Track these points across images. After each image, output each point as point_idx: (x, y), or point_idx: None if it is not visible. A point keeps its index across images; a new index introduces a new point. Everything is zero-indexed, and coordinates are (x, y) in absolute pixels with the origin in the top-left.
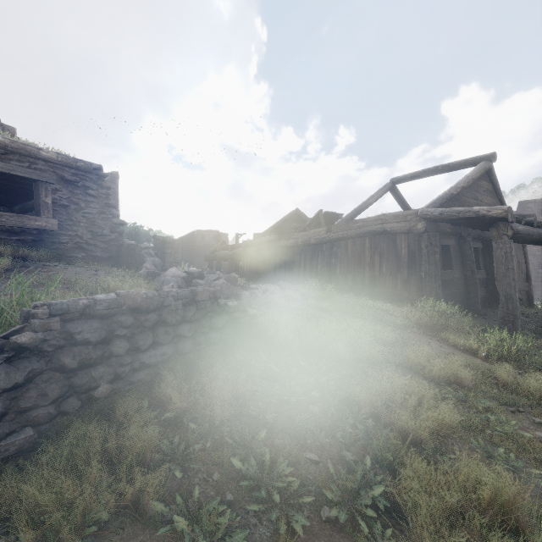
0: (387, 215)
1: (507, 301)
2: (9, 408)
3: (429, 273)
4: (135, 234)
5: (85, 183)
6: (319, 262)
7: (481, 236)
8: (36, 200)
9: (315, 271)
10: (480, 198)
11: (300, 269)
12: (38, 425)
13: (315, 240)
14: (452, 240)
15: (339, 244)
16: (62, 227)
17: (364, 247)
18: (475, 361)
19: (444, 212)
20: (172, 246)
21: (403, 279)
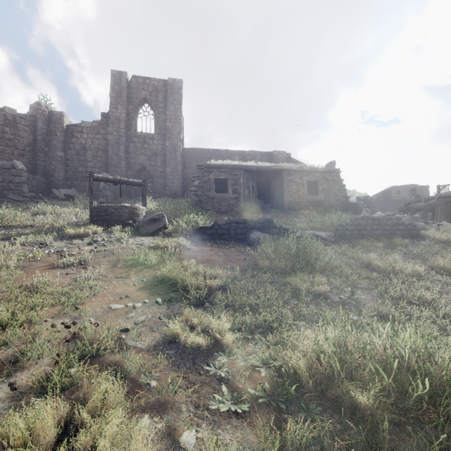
0: None
1: None
2: (351, 233)
3: None
4: None
5: (332, 178)
6: None
7: None
8: (316, 188)
9: None
10: None
11: None
12: (354, 238)
13: None
14: None
15: None
16: (325, 198)
17: None
18: None
19: None
20: (370, 202)
21: None
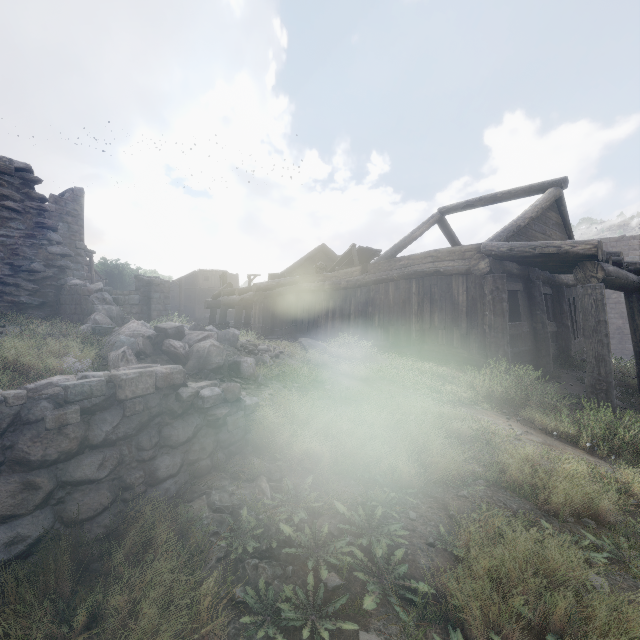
0: (439, 251)
1: (599, 364)
2: None
3: (495, 326)
4: (119, 273)
5: None
6: (352, 311)
7: (550, 280)
8: None
9: (347, 322)
10: (549, 233)
11: (327, 320)
12: None
13: (347, 282)
14: (520, 284)
15: (377, 288)
16: None
17: (410, 292)
18: (590, 462)
19: (514, 247)
20: (161, 288)
21: (461, 334)
